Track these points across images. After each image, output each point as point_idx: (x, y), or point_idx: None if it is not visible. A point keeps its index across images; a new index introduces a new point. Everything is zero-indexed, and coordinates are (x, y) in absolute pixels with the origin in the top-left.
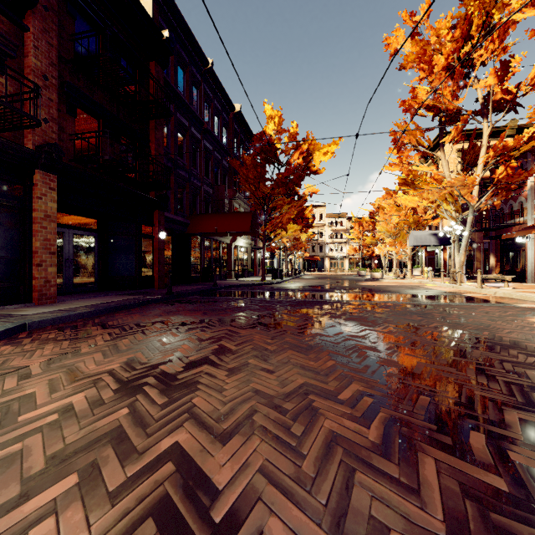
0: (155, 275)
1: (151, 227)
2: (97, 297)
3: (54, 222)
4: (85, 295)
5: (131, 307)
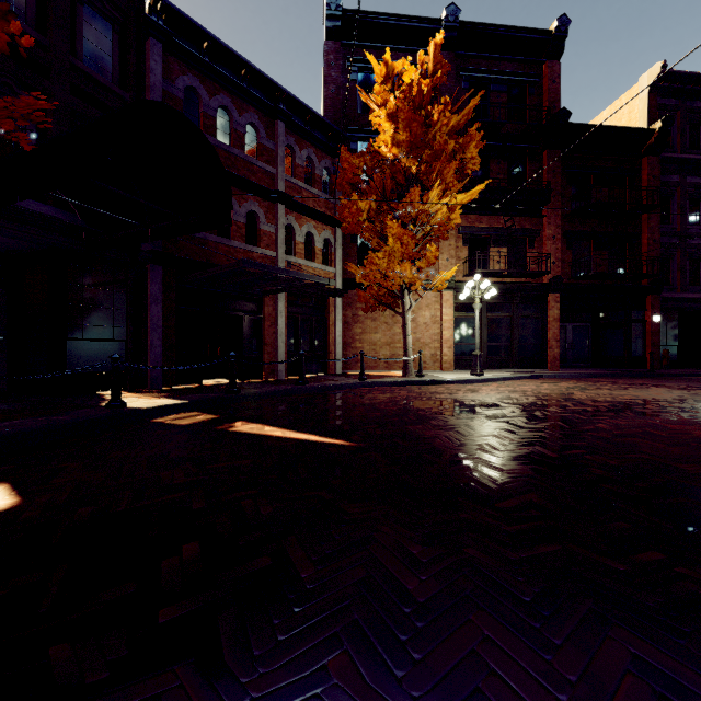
0: (647, 356)
1: (643, 312)
2: (587, 370)
3: (558, 322)
4: (579, 369)
5: (605, 376)
